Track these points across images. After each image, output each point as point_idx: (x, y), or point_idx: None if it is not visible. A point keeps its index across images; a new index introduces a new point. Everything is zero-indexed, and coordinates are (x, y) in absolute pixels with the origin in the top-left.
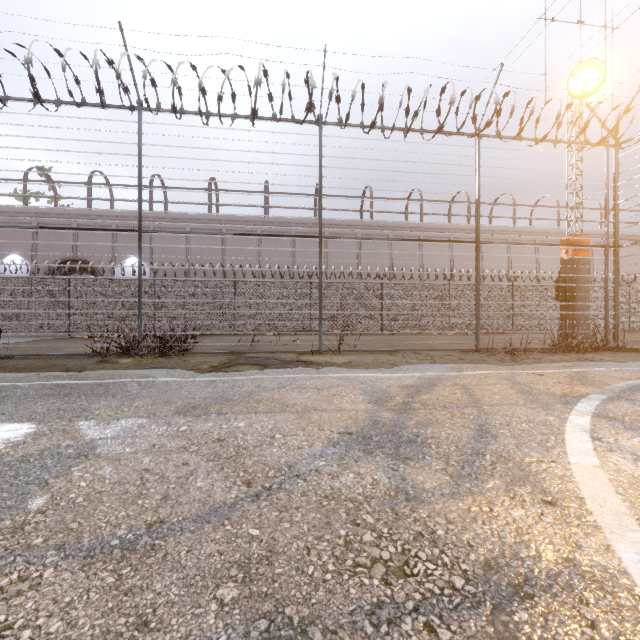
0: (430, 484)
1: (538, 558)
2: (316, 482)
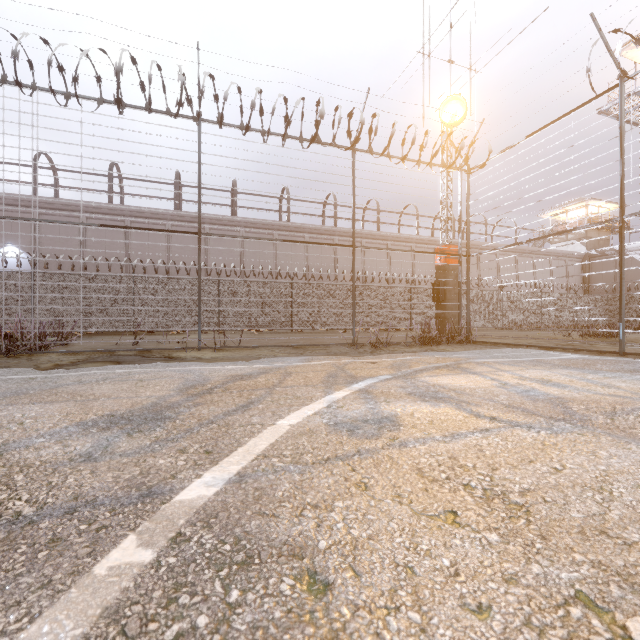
0: (125, 448)
1: (127, 488)
2: (11, 455)
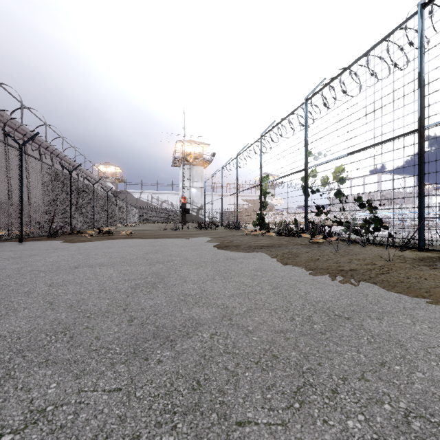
0: None
1: None
2: None
